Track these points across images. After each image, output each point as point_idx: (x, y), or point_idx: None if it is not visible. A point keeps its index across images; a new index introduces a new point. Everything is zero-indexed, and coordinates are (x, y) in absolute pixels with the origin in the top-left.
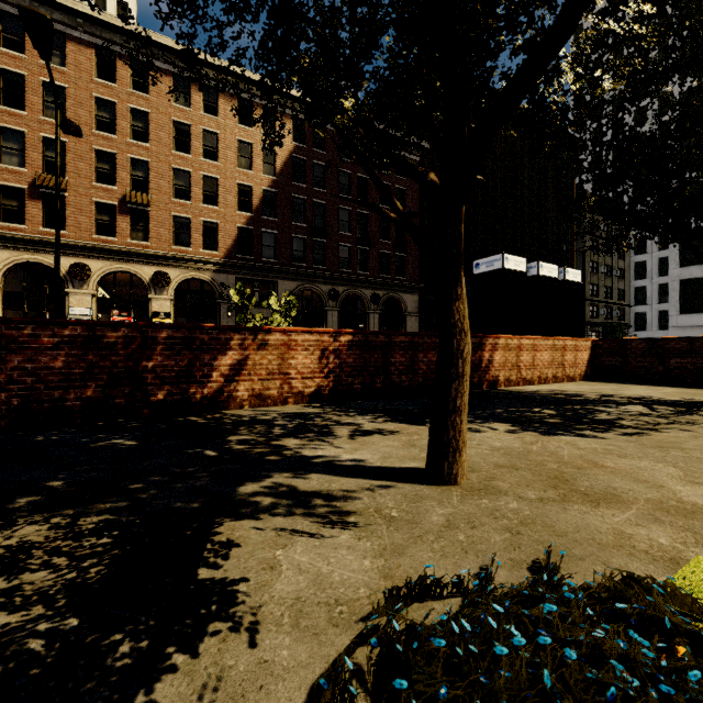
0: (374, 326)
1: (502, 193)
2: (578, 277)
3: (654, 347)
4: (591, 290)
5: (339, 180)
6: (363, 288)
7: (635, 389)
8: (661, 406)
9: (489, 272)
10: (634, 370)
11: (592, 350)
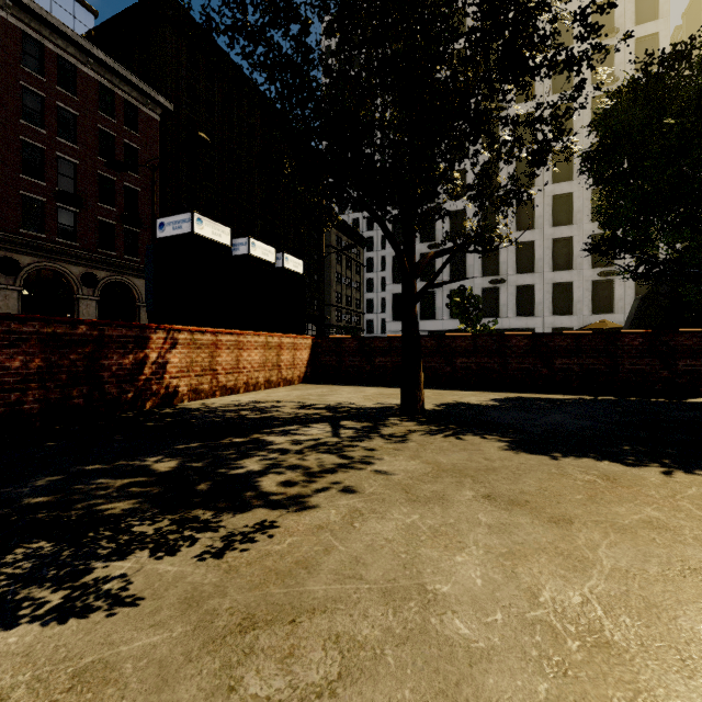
0: (88, 317)
1: (259, 190)
2: (299, 267)
3: (363, 346)
4: (337, 297)
5: (23, 100)
6: (68, 263)
7: (342, 392)
8: (350, 422)
9: (176, 237)
10: (348, 370)
11: (313, 349)
